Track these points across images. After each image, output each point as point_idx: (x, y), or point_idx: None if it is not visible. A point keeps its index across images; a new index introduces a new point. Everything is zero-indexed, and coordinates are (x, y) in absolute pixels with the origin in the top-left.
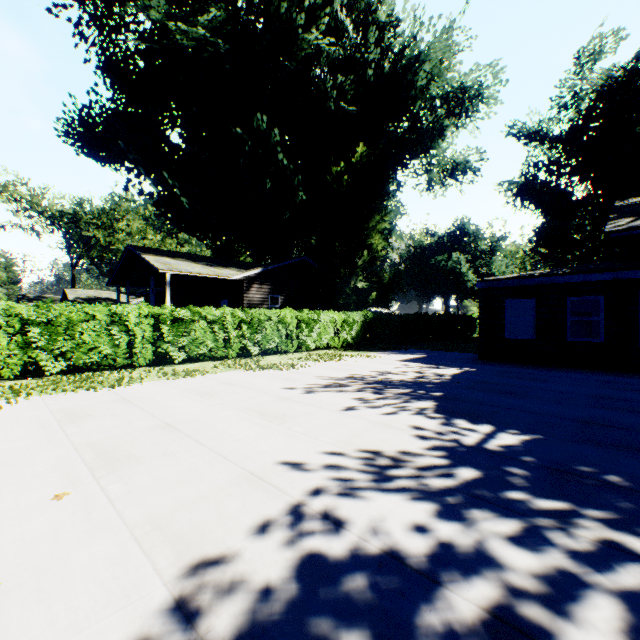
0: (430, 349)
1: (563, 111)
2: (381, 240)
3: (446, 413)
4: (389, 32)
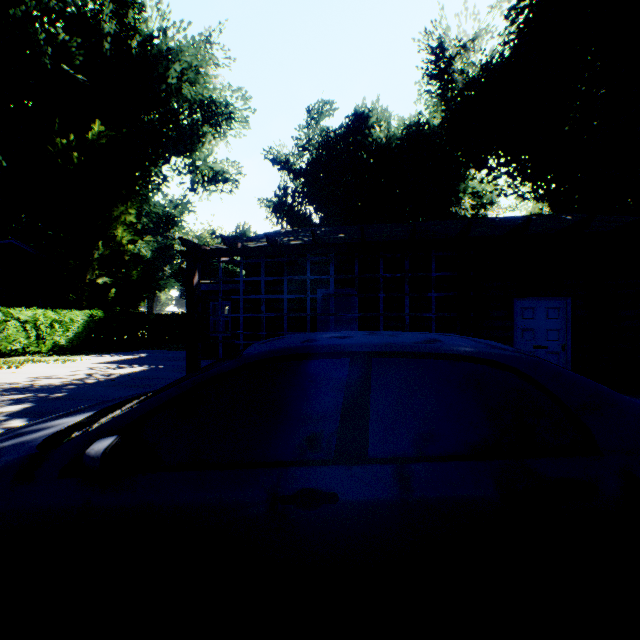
0: (165, 349)
1: (303, 151)
2: (126, 233)
3: (19, 414)
4: (135, 12)
